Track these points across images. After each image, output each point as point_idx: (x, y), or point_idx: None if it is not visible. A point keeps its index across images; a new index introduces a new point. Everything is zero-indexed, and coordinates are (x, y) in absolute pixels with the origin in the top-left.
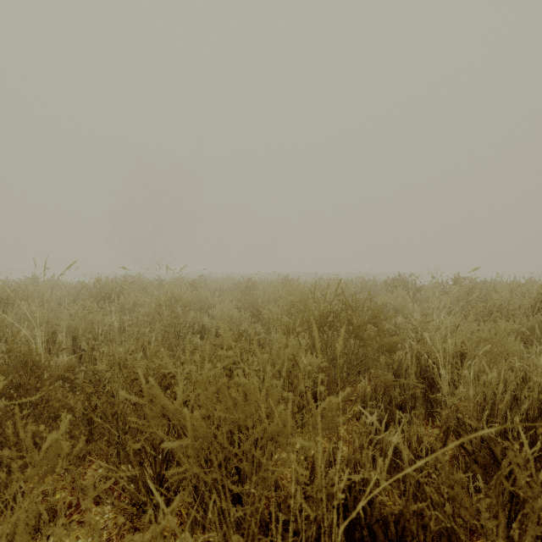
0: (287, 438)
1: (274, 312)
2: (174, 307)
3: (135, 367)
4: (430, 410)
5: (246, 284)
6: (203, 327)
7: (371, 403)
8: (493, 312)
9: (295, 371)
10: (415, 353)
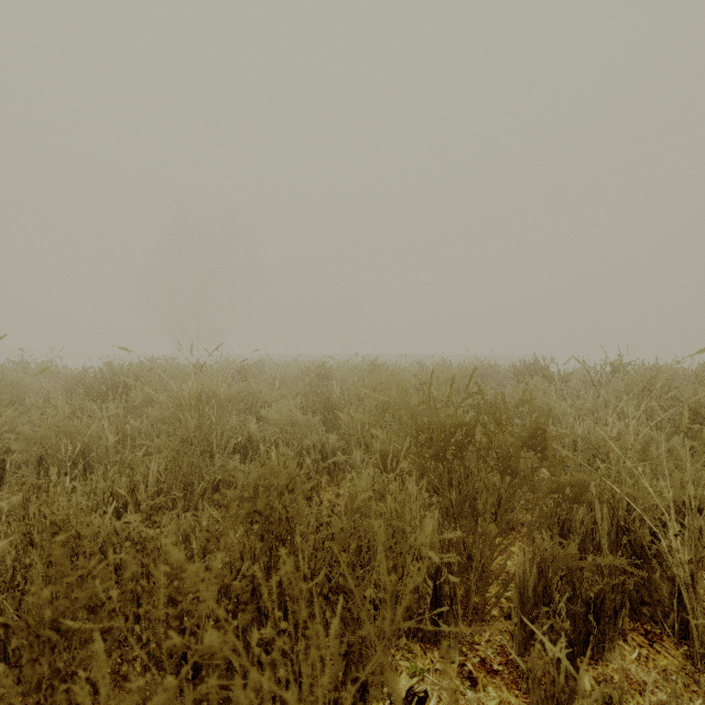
0: (383, 673)
1: (358, 420)
2: (203, 409)
3: (102, 532)
4: (635, 600)
5: (318, 371)
6: (250, 438)
7: (546, 609)
8: (697, 416)
9: (398, 545)
10: (606, 498)
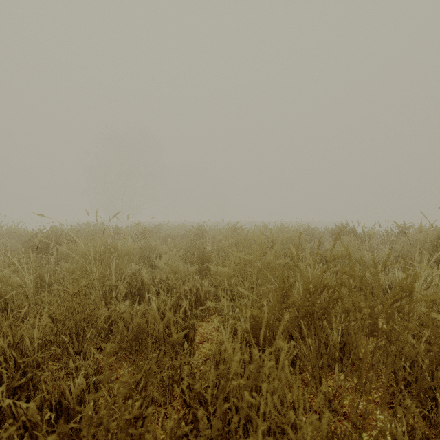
0: None
1: (225, 273)
2: (106, 261)
3: None
4: None
5: (196, 232)
6: (142, 283)
7: None
8: None
9: None
10: None
